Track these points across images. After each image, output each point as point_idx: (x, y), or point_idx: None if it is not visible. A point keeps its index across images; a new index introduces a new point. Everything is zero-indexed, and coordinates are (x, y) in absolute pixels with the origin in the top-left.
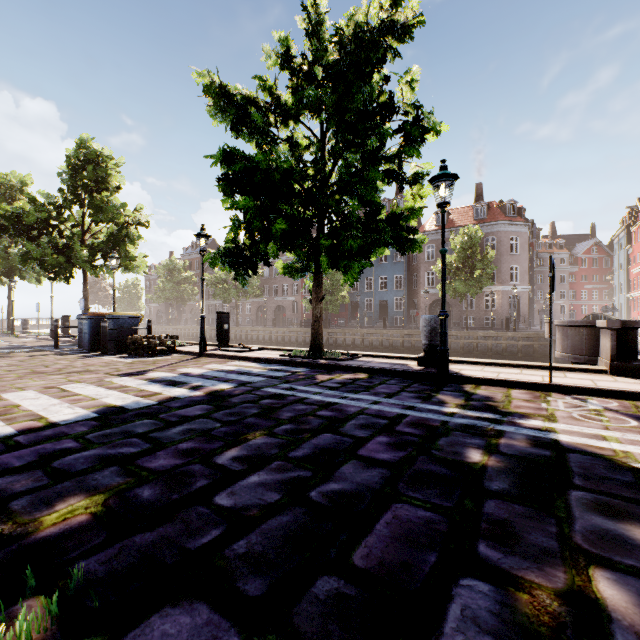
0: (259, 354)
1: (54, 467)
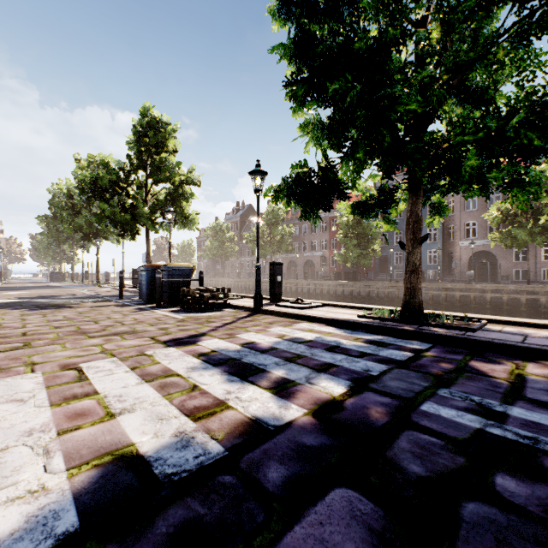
0: (327, 313)
1: None
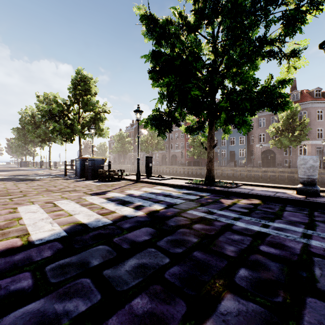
0: (172, 181)
1: None
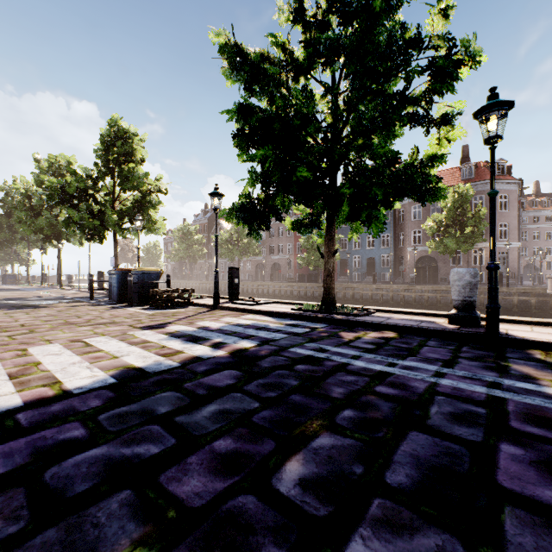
0: (270, 307)
1: (44, 483)
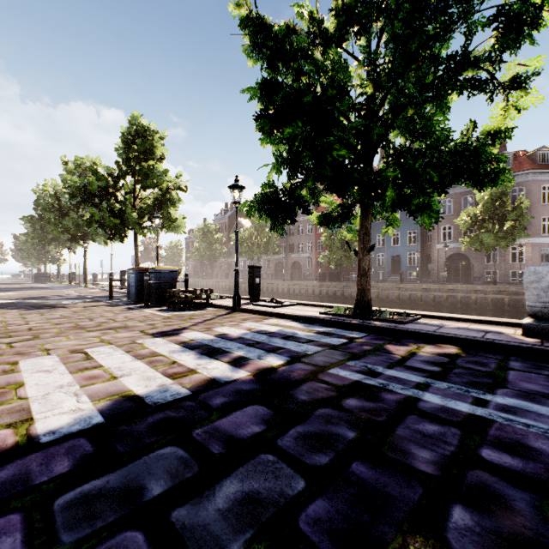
0: (295, 310)
1: None
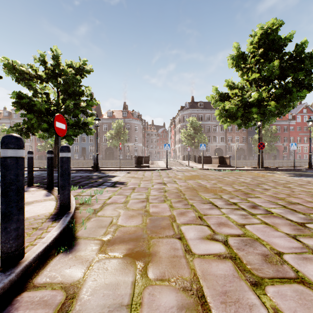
0: None
1: None
